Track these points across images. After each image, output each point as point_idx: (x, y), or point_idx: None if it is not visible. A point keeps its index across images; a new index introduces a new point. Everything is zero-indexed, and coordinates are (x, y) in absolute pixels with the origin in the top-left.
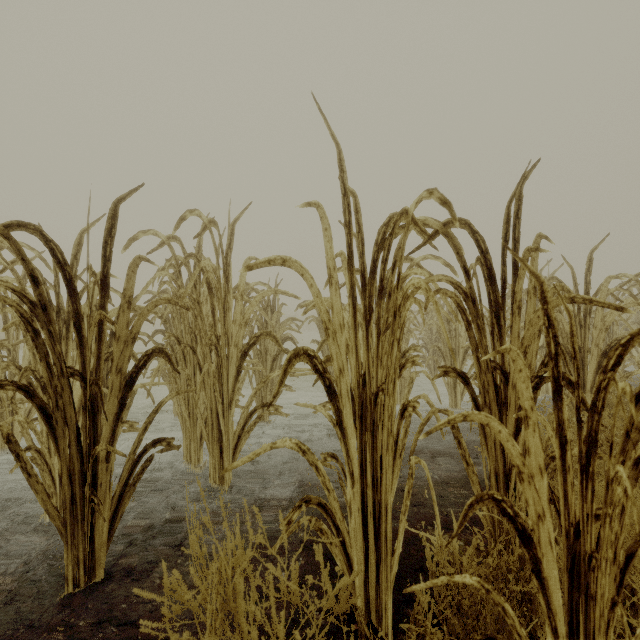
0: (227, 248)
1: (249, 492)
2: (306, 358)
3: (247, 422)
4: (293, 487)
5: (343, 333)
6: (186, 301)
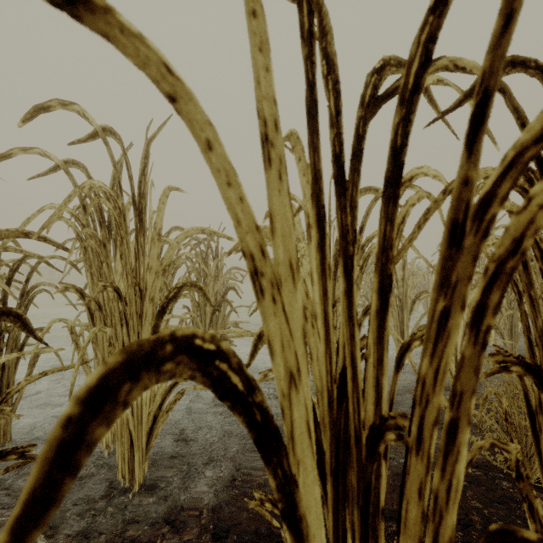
0: (140, 174)
1: (167, 491)
2: (188, 366)
3: (165, 399)
4: (225, 481)
5: (297, 286)
6: (90, 243)
